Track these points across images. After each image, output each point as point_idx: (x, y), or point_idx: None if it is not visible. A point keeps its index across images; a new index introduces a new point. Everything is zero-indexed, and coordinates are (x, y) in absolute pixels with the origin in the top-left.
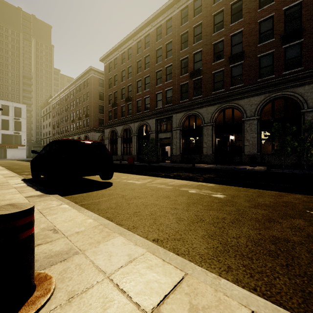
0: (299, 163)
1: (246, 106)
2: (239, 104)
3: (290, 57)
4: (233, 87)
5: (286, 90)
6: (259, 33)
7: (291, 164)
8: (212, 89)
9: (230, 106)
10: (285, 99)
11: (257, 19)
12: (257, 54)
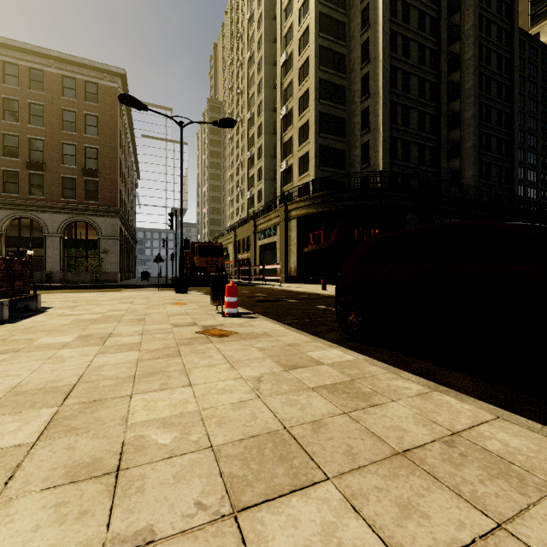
0: (96, 279)
1: (48, 221)
2: (40, 217)
3: (90, 189)
4: (32, 197)
5: (86, 217)
6: (63, 154)
7: (91, 280)
8: (1, 189)
9: (28, 216)
10: (86, 223)
11: (60, 139)
12: (60, 172)
